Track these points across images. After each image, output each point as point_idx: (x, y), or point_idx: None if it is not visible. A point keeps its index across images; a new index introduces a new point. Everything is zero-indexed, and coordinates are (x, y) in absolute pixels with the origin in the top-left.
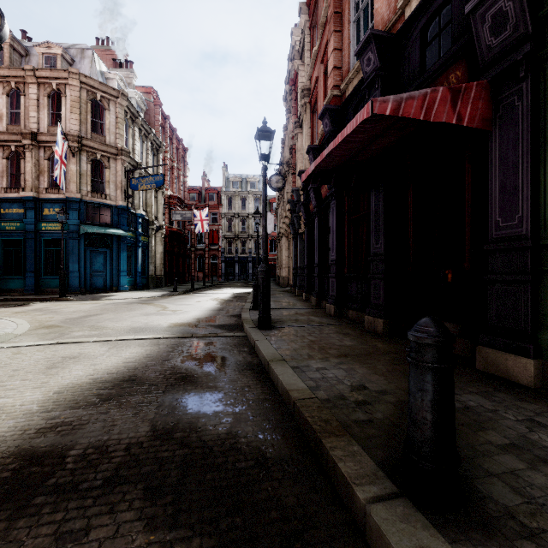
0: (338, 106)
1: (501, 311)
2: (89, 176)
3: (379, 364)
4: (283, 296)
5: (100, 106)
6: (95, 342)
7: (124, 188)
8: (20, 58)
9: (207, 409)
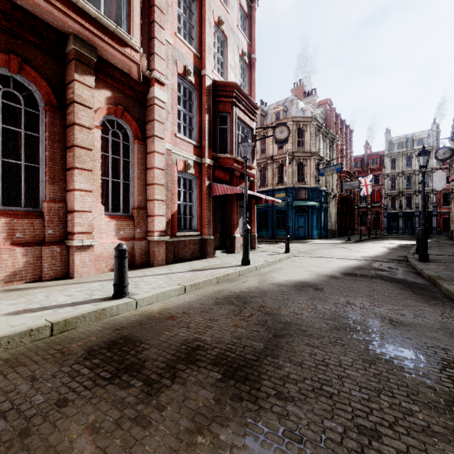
0: None
1: None
2: (296, 173)
3: None
4: (450, 248)
5: (301, 130)
6: (332, 258)
7: (315, 176)
8: (263, 118)
9: (393, 275)
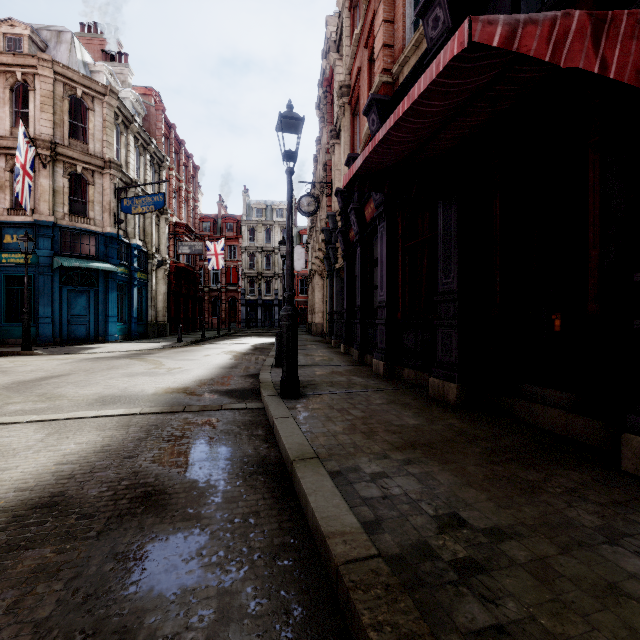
0: (389, 97)
1: None
2: (66, 194)
3: (469, 463)
4: (316, 348)
5: (82, 105)
6: (31, 424)
7: (114, 211)
8: None
9: (168, 583)
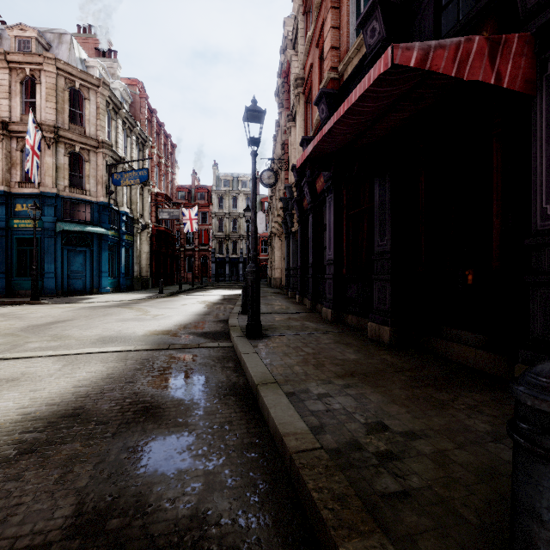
0: (336, 90)
1: (549, 321)
2: (67, 170)
3: (395, 387)
4: (275, 298)
5: (79, 95)
6: (49, 357)
7: (106, 184)
8: None
9: (168, 466)
